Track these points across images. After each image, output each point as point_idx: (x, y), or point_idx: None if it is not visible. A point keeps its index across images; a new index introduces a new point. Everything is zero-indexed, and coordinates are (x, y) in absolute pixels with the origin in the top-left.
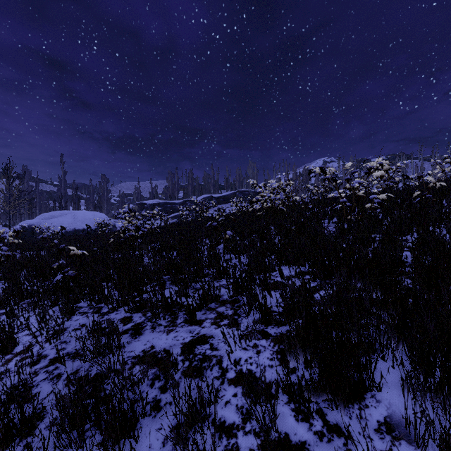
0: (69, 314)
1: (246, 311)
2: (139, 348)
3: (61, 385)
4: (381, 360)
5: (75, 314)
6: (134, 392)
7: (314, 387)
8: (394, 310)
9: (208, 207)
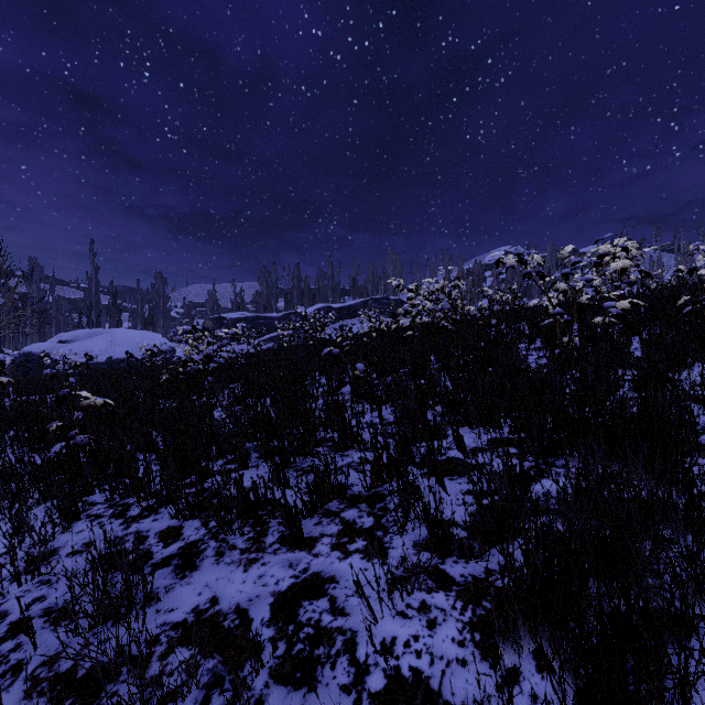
0: (66, 521)
1: (400, 523)
2: (187, 602)
3: (17, 693)
4: None
5: (78, 519)
6: None
7: None
8: None
9: (324, 323)
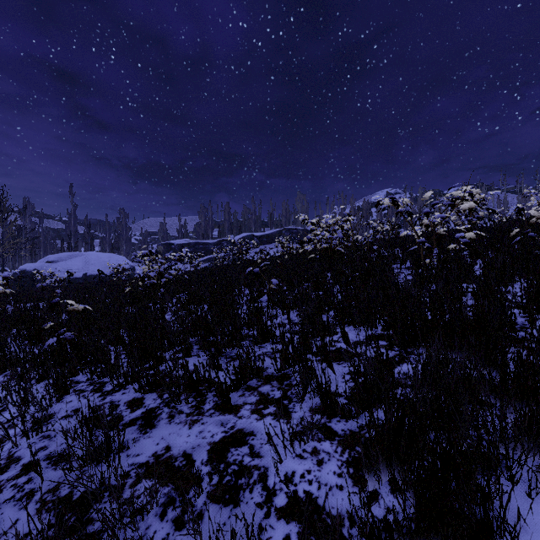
0: (59, 394)
1: (300, 395)
2: (148, 450)
3: (31, 510)
4: (508, 482)
5: (68, 393)
6: (132, 537)
7: (412, 533)
8: (517, 400)
9: (248, 248)
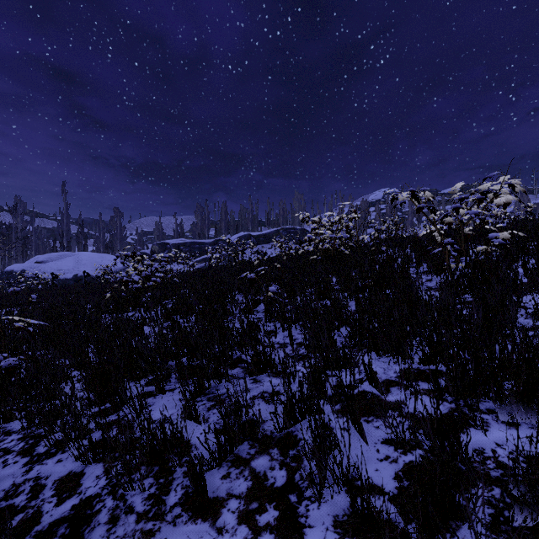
0: None
1: (317, 489)
2: None
3: None
4: None
5: None
6: None
7: None
8: None
9: (244, 249)
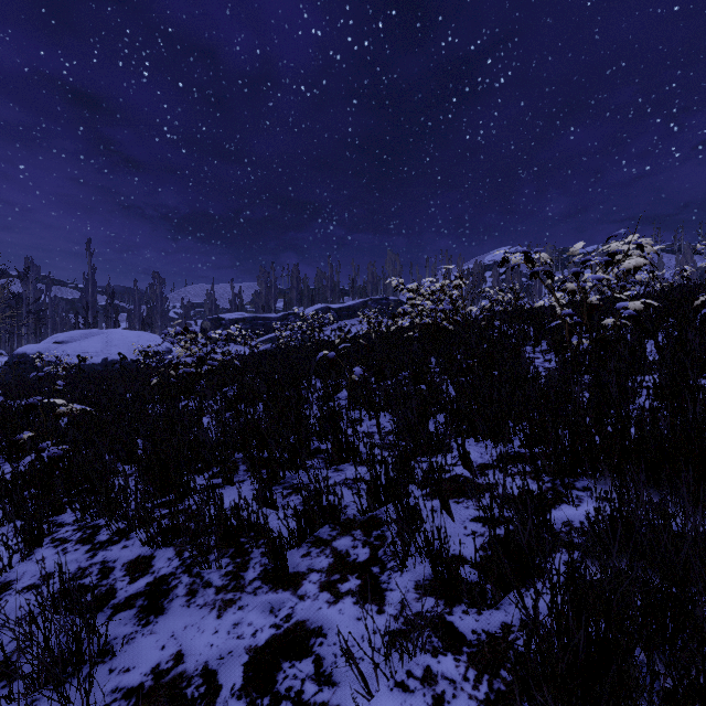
0: (25, 548)
1: (400, 559)
2: (146, 659)
3: None
4: None
5: (41, 544)
6: None
7: None
8: None
9: (322, 324)
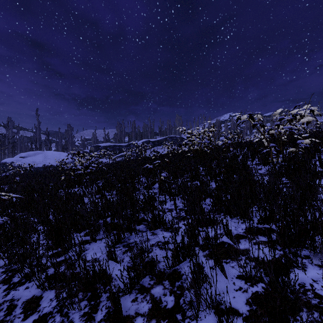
0: None
1: (195, 312)
2: None
3: None
4: None
5: None
6: None
7: None
8: None
9: (145, 149)
